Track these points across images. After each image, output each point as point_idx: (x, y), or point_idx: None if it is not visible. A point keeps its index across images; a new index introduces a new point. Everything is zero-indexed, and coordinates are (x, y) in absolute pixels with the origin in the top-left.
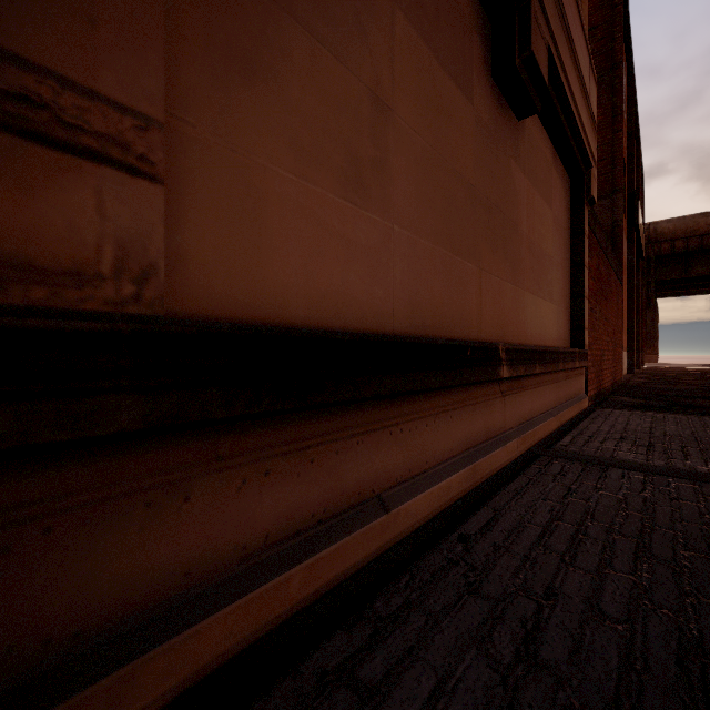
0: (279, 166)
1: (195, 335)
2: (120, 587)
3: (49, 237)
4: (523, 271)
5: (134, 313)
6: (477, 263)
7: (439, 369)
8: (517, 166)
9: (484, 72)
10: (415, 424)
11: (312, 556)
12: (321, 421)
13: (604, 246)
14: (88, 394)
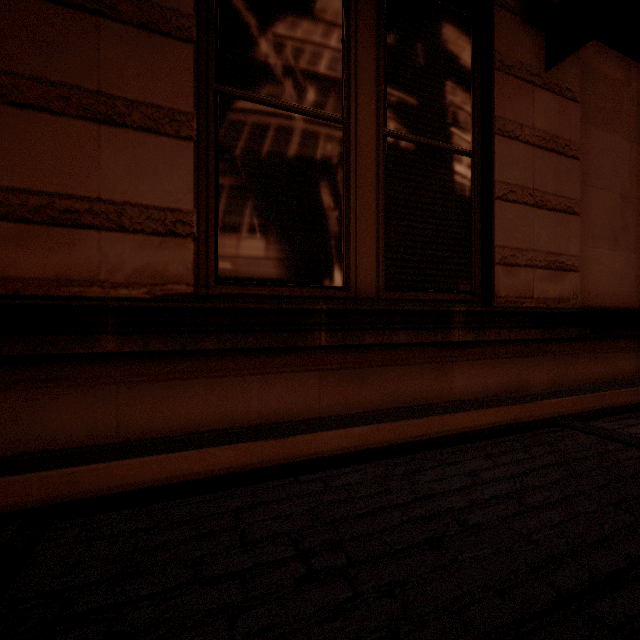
0: (587, 247)
1: (584, 312)
2: (568, 378)
3: (564, 292)
4: None
5: (575, 307)
6: None
7: None
8: None
9: None
10: None
11: (611, 391)
12: (610, 343)
13: None
14: (569, 327)
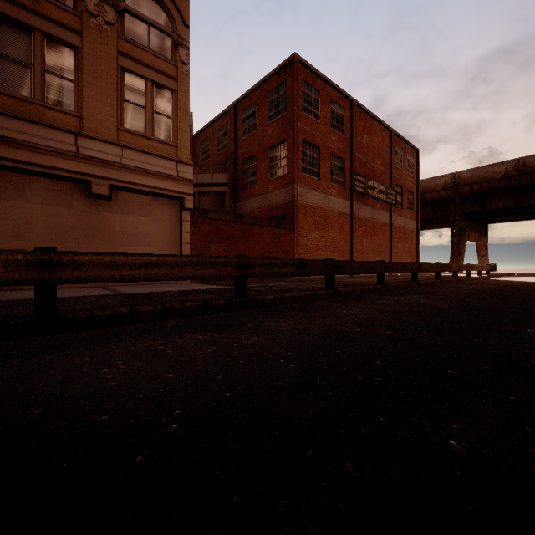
0: None
1: None
2: None
3: None
4: (115, 240)
5: None
6: (76, 243)
7: None
8: (110, 213)
9: (81, 198)
10: None
11: None
12: None
13: (230, 219)
14: None
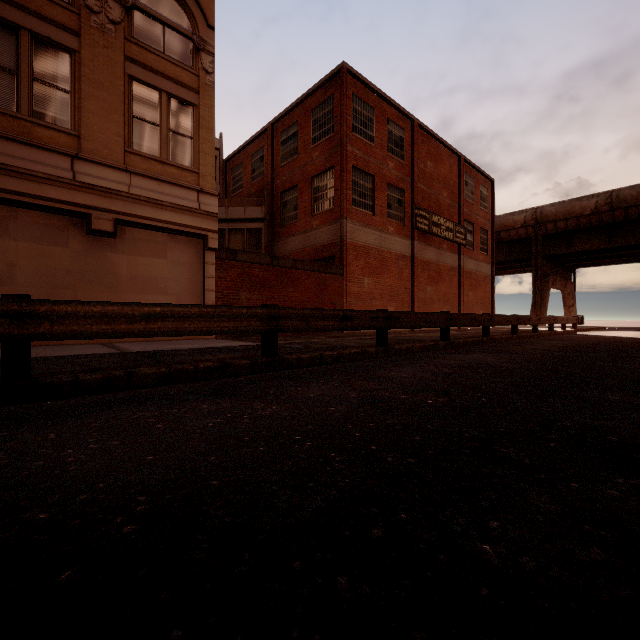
0: None
1: None
2: None
3: None
4: (122, 287)
5: None
6: (73, 290)
7: None
8: (115, 254)
9: (79, 235)
10: None
11: None
12: None
13: (265, 262)
14: None
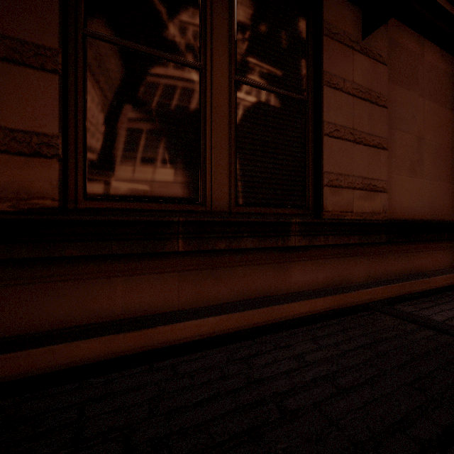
0: (393, 174)
1: (391, 223)
2: (379, 272)
3: (376, 207)
4: None
5: (384, 219)
6: None
7: (446, 232)
8: None
9: None
10: (436, 252)
11: (410, 281)
12: (409, 246)
13: None
14: (379, 234)
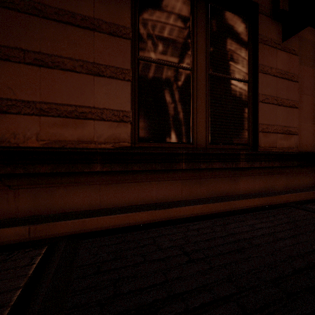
0: (302, 123)
1: (301, 154)
2: (293, 185)
3: (291, 144)
4: None
5: (296, 151)
6: None
7: None
8: None
9: None
10: None
11: (313, 191)
12: (313, 168)
13: None
14: (293, 161)
